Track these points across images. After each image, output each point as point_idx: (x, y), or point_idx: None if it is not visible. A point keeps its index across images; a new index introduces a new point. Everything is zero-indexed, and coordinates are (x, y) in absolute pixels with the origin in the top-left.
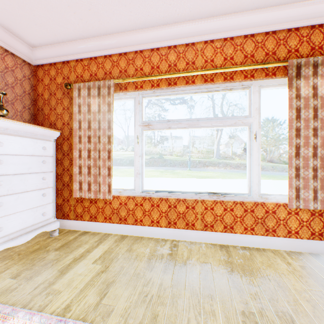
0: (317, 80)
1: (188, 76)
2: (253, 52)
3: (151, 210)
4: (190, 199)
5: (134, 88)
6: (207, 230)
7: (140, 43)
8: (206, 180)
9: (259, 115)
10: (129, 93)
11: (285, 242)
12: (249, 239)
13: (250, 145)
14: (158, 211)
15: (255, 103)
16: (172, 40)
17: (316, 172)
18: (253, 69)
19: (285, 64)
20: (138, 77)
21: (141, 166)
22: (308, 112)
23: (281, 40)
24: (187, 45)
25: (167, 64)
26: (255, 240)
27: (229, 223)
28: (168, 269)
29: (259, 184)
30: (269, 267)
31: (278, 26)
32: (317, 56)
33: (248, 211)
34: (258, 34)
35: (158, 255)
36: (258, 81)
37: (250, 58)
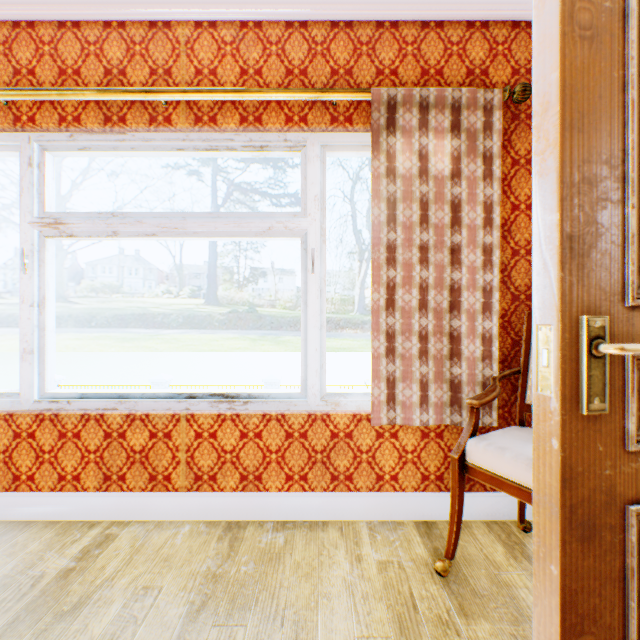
0: (428, 139)
1: (155, 103)
2: (306, 65)
3: (60, 447)
4: (161, 413)
5: (13, 121)
6: (202, 489)
7: (24, 1)
8: (334, 355)
9: (324, 212)
10: (4, 136)
11: (372, 501)
12: (297, 501)
13: (305, 282)
14: (79, 450)
15: (314, 184)
16: (112, 5)
17: (427, 344)
18: (307, 103)
19: (367, 97)
20: (13, 89)
21: (40, 332)
22: (411, 209)
23: (364, 44)
24: (152, 26)
25: (102, 67)
26: (311, 502)
27: (252, 468)
28: (10, 635)
29: (324, 370)
30: (306, 577)
31: (356, 11)
32: (429, 88)
33: (296, 436)
34: (318, 23)
35: (25, 582)
36: (320, 134)
37: (299, 78)
